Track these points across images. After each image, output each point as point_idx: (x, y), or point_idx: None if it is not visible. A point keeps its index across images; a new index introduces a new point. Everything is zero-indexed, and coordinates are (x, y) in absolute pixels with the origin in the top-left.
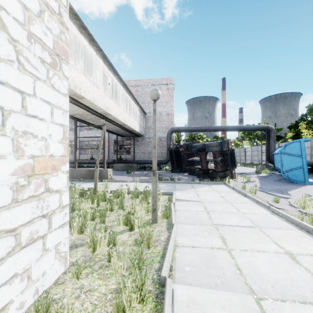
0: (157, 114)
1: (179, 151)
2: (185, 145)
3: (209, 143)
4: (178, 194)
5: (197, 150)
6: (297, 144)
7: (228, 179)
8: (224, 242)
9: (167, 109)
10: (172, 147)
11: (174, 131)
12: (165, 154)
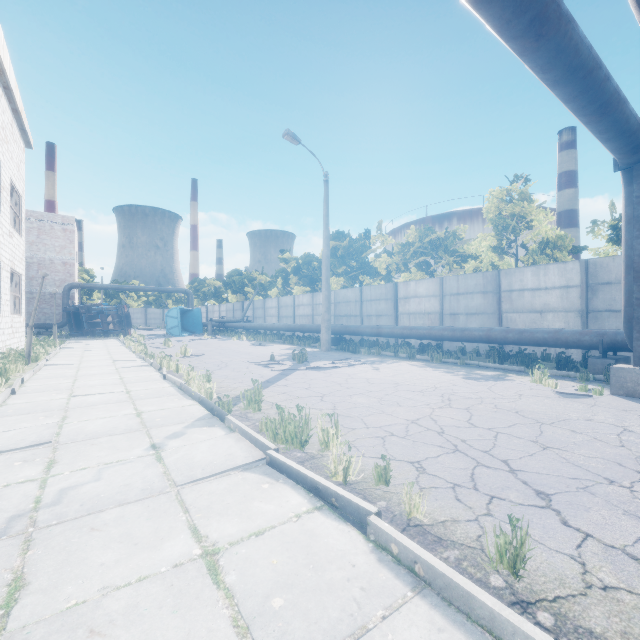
0: (47, 261)
1: (80, 313)
2: (86, 307)
3: (106, 307)
4: (71, 341)
5: (97, 313)
6: (176, 310)
7: (120, 335)
8: (86, 345)
9: (64, 256)
10: (71, 308)
11: (74, 287)
12: (59, 316)
